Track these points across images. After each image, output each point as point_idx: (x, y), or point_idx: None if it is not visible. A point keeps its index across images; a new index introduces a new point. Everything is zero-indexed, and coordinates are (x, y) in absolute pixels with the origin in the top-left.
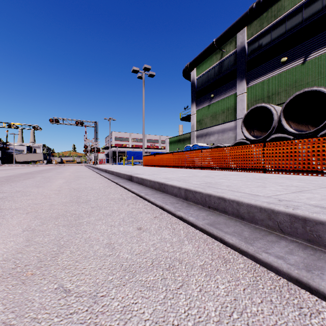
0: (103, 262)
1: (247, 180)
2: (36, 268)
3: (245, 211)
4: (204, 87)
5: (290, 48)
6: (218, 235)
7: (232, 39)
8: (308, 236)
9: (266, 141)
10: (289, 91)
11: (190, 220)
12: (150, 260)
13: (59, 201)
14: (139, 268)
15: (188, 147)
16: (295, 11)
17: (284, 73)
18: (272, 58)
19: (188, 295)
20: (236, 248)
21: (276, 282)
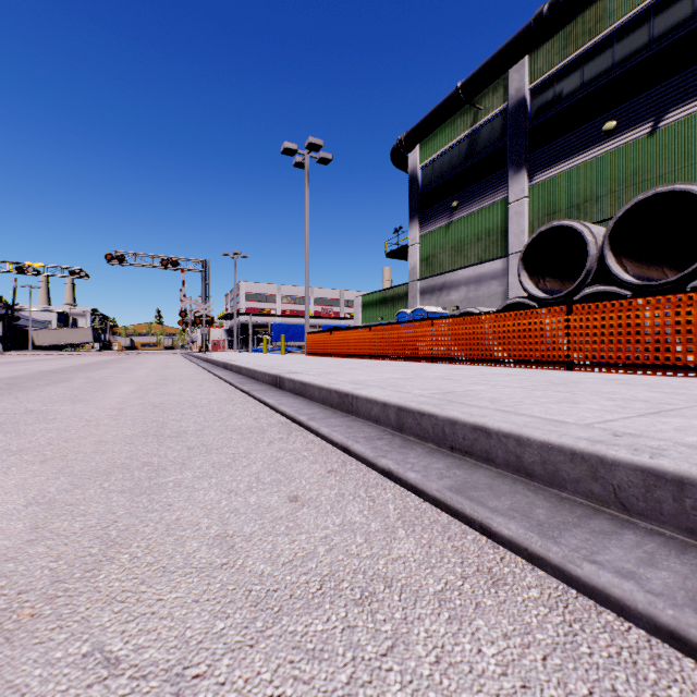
0: (205, 584)
1: (535, 386)
2: (45, 599)
3: (537, 459)
4: (437, 185)
5: (623, 100)
6: (475, 515)
7: (497, 82)
8: (690, 521)
9: (573, 302)
10: (621, 194)
11: (409, 480)
12: (317, 577)
13: (117, 433)
14: (291, 600)
15: (403, 315)
16: (633, 22)
17: (610, 154)
18: (584, 122)
19: (409, 673)
20: (519, 549)
21: (621, 639)
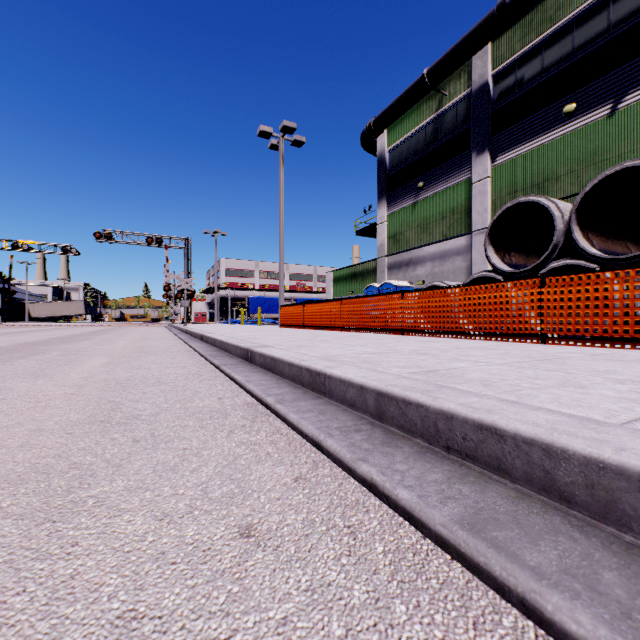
0: None
1: (519, 362)
2: None
3: (578, 480)
4: (404, 167)
5: (583, 84)
6: (510, 581)
7: (461, 69)
8: None
9: (546, 275)
10: (581, 173)
11: (400, 501)
12: None
13: (61, 419)
14: None
15: (372, 289)
16: (593, 9)
17: (570, 135)
18: (544, 105)
19: None
20: None
21: None
